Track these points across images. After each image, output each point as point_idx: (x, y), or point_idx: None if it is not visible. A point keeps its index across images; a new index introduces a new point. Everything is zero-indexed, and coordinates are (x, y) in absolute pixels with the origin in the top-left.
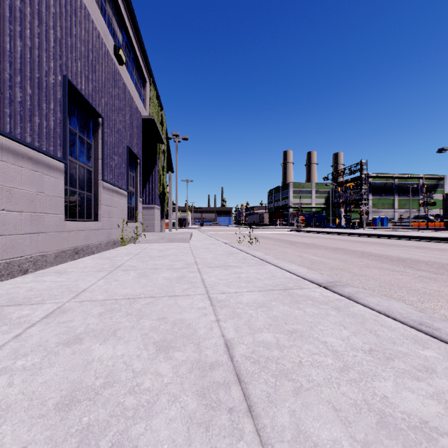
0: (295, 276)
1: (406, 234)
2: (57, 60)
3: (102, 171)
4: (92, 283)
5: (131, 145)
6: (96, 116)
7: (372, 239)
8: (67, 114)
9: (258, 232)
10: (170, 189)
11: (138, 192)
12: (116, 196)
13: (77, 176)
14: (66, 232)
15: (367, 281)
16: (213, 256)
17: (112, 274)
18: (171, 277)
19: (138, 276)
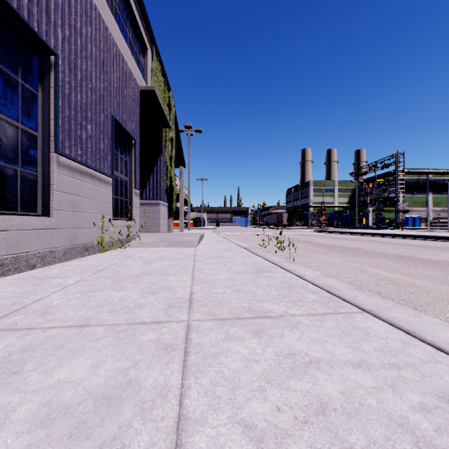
0: None
1: None
2: None
3: (55, 139)
4: None
5: (121, 118)
6: (43, 50)
7: (427, 241)
8: None
9: (279, 232)
10: (181, 185)
11: (133, 182)
12: (90, 181)
13: None
14: None
15: None
16: (228, 277)
17: None
18: (75, 396)
19: None
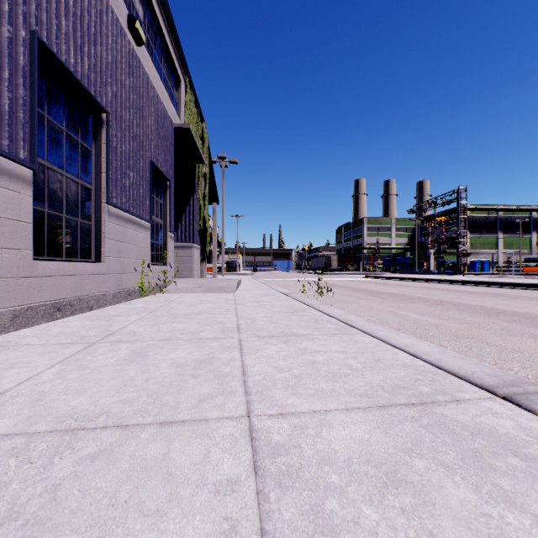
0: (419, 361)
1: (528, 281)
2: (18, 4)
3: (107, 190)
4: (33, 374)
5: (157, 160)
6: (97, 110)
7: (482, 288)
8: (37, 92)
9: (325, 278)
10: (214, 224)
11: (168, 225)
12: (132, 228)
13: (63, 193)
14: (38, 277)
15: (534, 364)
16: (267, 315)
17: (87, 350)
18: (187, 361)
19: (129, 356)
